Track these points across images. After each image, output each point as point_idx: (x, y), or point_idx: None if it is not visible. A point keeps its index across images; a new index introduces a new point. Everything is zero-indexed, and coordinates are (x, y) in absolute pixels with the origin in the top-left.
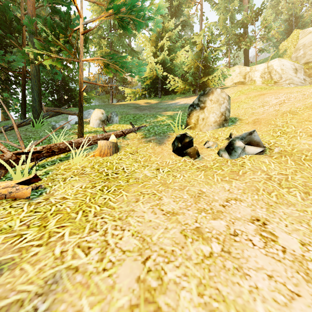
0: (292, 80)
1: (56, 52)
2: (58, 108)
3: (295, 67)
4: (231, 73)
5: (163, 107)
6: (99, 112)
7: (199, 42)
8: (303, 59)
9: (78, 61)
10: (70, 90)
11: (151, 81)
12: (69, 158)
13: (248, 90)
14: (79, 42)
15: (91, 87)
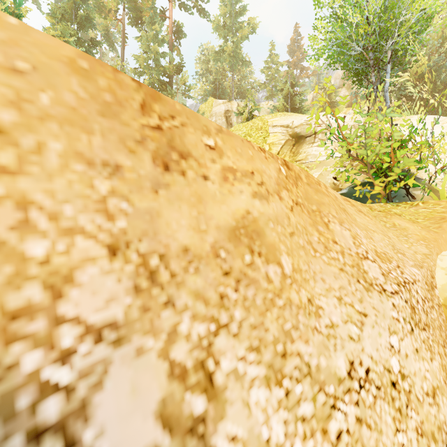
0: None
1: None
2: None
3: None
4: None
5: None
6: None
7: None
8: None
9: None
10: None
11: None
12: None
13: None
14: None
15: None
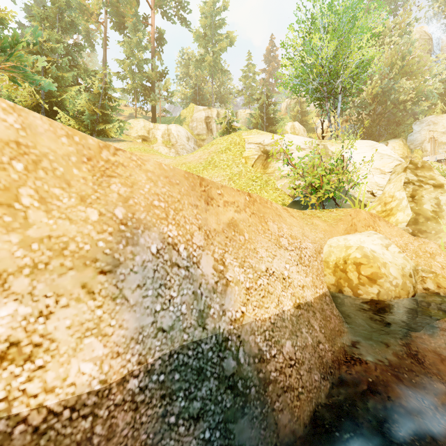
0: (185, 147)
1: None
2: None
3: (188, 136)
4: (136, 124)
5: None
6: None
7: (96, 87)
8: (196, 131)
9: None
10: None
11: (30, 107)
12: None
13: (136, 150)
14: None
15: None
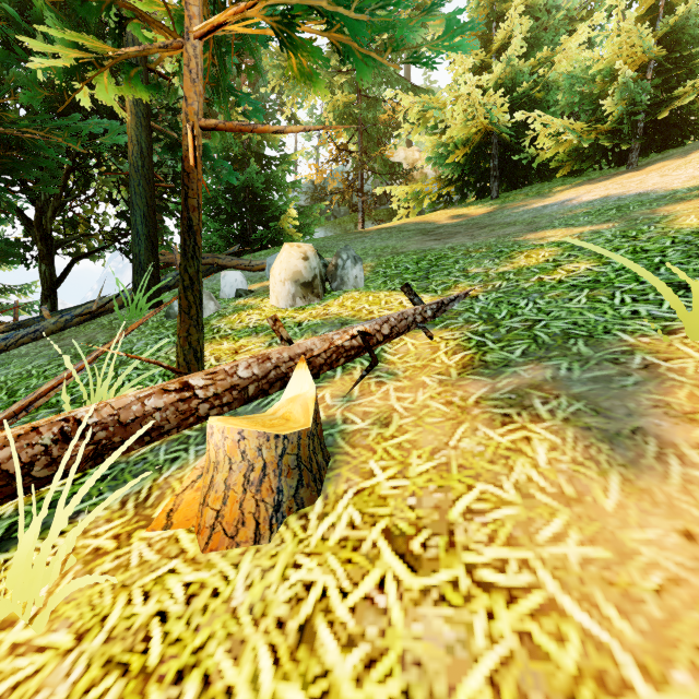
0: None
1: (114, 32)
2: (211, 255)
3: None
4: None
5: (517, 221)
6: (295, 255)
7: None
8: None
9: (183, 44)
10: (266, 211)
11: (469, 151)
12: (3, 558)
13: None
14: (286, 93)
15: (312, 198)
